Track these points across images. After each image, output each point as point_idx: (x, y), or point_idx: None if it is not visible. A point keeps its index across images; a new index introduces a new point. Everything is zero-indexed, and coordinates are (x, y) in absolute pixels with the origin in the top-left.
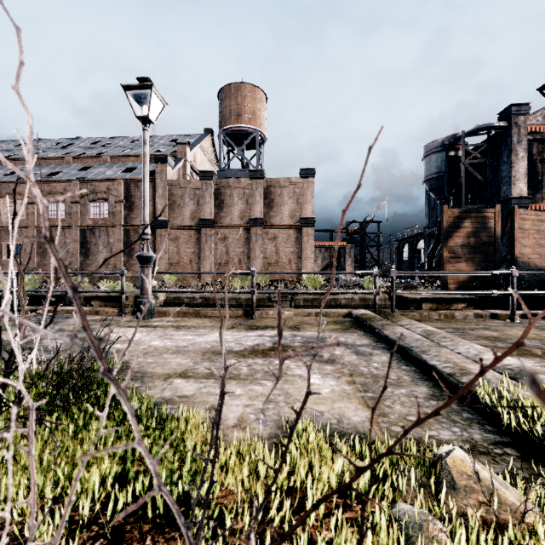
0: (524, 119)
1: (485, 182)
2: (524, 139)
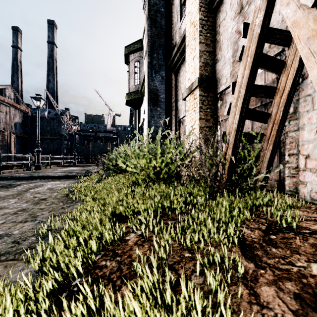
0: None
1: None
2: None
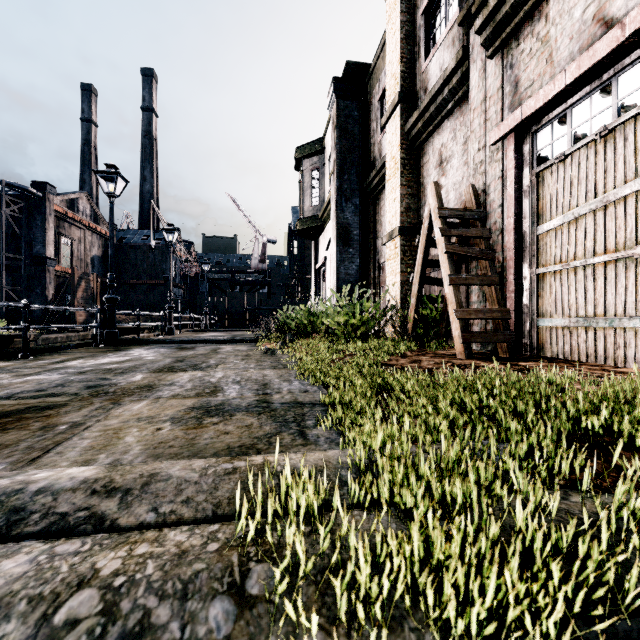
0: (53, 198)
1: (22, 236)
2: (53, 213)
